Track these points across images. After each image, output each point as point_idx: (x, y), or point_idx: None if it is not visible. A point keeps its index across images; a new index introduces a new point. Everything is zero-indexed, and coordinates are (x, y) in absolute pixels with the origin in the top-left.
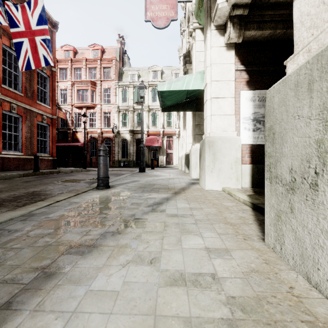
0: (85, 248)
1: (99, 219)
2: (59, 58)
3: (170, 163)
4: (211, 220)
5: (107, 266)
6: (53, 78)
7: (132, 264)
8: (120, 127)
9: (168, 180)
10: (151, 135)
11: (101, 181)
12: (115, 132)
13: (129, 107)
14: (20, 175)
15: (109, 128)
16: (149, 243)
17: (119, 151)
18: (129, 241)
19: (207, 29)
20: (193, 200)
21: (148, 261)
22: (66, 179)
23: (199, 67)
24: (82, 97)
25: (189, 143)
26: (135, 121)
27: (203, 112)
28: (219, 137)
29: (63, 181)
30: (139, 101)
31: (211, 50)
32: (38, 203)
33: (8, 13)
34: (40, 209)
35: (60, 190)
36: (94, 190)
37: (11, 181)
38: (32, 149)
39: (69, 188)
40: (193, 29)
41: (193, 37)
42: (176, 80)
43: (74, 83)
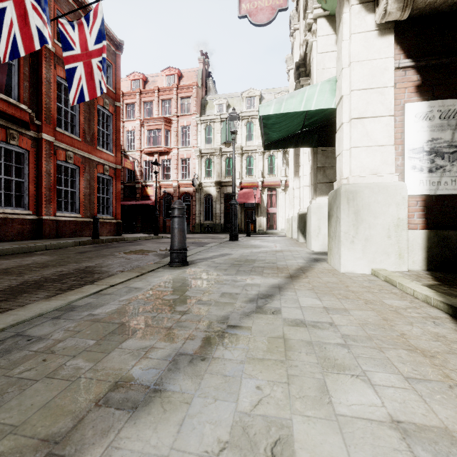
0: (140, 393)
1: (169, 323)
2: (126, 90)
3: (273, 227)
4: (376, 338)
5: (178, 455)
6: (116, 116)
7: (232, 454)
8: (202, 178)
9: (275, 254)
10: (246, 188)
11: (175, 254)
12: (196, 186)
13: (215, 150)
14: (76, 243)
15: (188, 180)
16: (262, 392)
17: (201, 212)
18: (222, 382)
19: (344, 6)
20: (325, 292)
21: (265, 448)
22: (130, 249)
23: (323, 77)
24: (153, 140)
25: (304, 198)
26: (223, 169)
27: (329, 147)
28: (366, 184)
29: (127, 252)
30: (229, 140)
31: (351, 40)
32: (85, 287)
33: (62, 34)
34: (84, 299)
35: (120, 266)
36: (165, 269)
37: (63, 252)
38: (91, 210)
39: (133, 263)
40: (314, 20)
41: (313, 32)
42: (288, 96)
43: (144, 122)
